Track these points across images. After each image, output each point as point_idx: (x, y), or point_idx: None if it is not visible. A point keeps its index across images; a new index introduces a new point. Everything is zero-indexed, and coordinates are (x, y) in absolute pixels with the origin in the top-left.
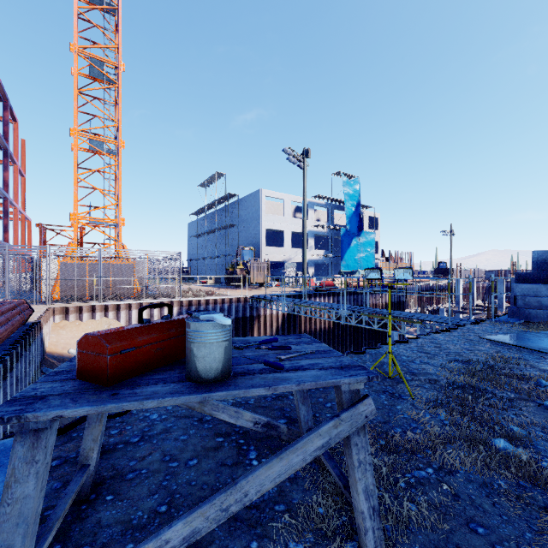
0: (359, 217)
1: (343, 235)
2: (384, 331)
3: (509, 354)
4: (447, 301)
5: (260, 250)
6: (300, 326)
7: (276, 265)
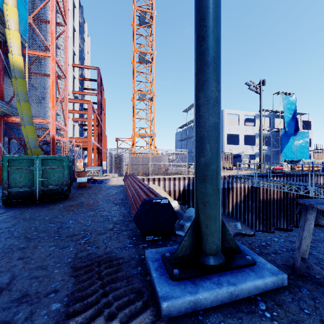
0: (295, 122)
1: (282, 135)
2: None
3: None
4: None
5: (223, 147)
6: (260, 196)
7: (234, 156)
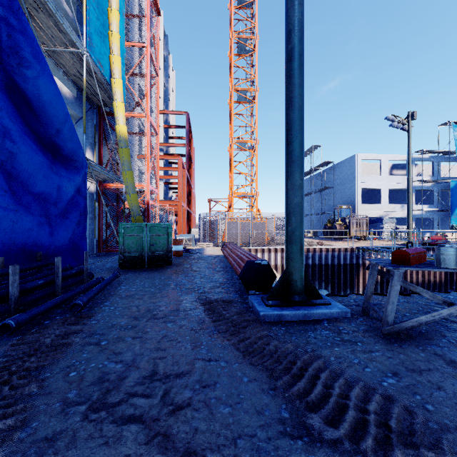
0: None
1: (454, 188)
2: None
3: None
4: None
5: (356, 207)
6: (406, 276)
7: (372, 221)
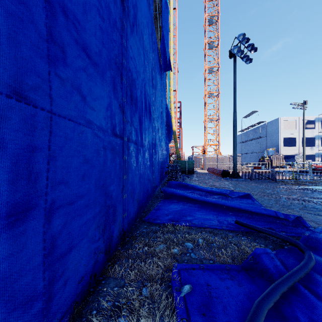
0: None
1: None
2: None
3: None
4: None
5: (279, 149)
6: None
7: (289, 157)
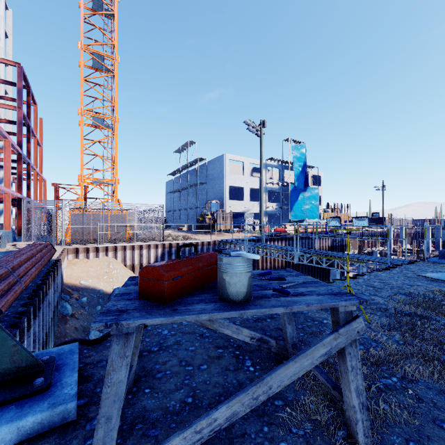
0: (305, 176)
1: (292, 191)
2: (327, 270)
3: (444, 289)
4: (380, 245)
5: (224, 203)
6: (258, 265)
7: (237, 215)
